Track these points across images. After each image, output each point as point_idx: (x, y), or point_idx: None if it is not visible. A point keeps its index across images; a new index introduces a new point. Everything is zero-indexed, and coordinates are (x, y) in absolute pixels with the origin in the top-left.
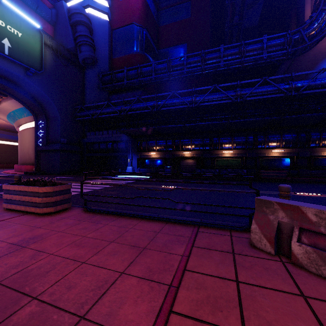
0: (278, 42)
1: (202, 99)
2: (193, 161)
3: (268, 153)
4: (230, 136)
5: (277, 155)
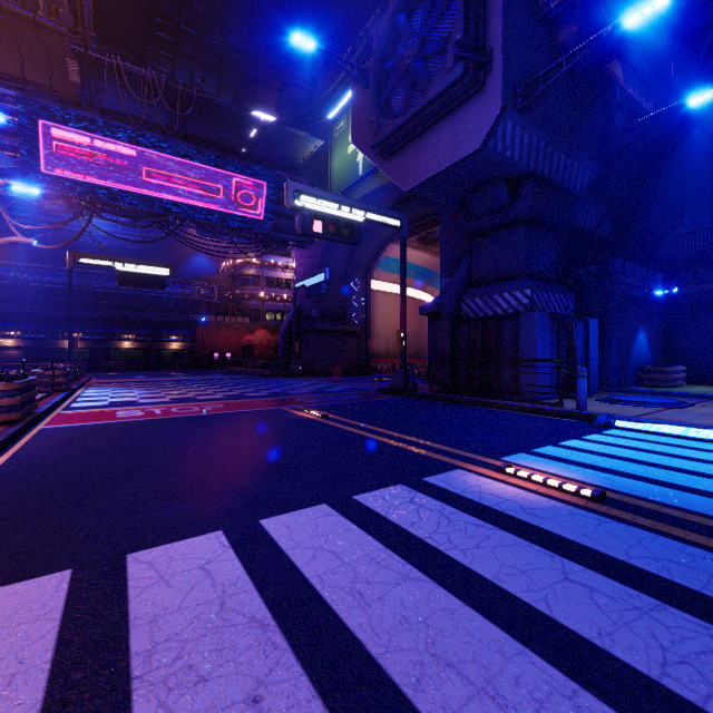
0: (135, 234)
1: (33, 278)
2: (19, 352)
3: (120, 345)
4: (76, 324)
5: (128, 347)
